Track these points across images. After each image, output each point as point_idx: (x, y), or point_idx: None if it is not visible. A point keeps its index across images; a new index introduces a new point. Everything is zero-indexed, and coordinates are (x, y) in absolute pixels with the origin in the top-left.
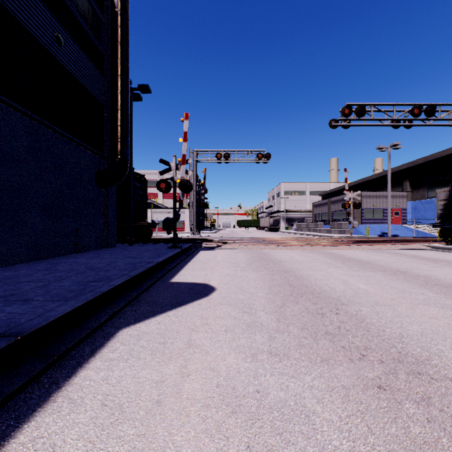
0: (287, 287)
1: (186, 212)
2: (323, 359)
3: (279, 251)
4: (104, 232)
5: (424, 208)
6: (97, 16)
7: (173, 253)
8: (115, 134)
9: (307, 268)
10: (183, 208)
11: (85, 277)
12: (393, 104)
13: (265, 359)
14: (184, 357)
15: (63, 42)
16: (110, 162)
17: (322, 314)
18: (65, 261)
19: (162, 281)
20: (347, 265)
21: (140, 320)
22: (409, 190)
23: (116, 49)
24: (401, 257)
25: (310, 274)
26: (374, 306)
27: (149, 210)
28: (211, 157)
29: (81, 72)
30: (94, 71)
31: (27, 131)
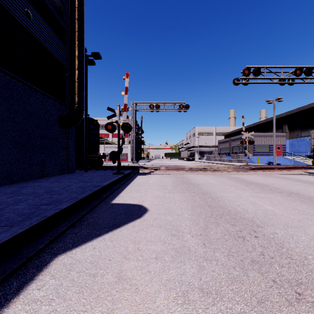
0: (206, 208)
1: (129, 147)
2: (259, 299)
3: (196, 176)
4: (65, 162)
5: (298, 144)
6: (60, 0)
7: (116, 178)
8: (73, 88)
9: (220, 190)
10: (126, 144)
11: (40, 200)
12: (280, 67)
13: (197, 301)
14: (112, 296)
15: (32, 16)
16: (70, 109)
17: (243, 238)
18: (31, 185)
19: (105, 202)
20: (250, 187)
21: (77, 245)
22: (288, 131)
23: (74, 24)
24: (289, 181)
25: (223, 195)
26: (286, 228)
27: (102, 146)
28: (146, 107)
29: (47, 40)
30: (57, 41)
31: (0, 83)
